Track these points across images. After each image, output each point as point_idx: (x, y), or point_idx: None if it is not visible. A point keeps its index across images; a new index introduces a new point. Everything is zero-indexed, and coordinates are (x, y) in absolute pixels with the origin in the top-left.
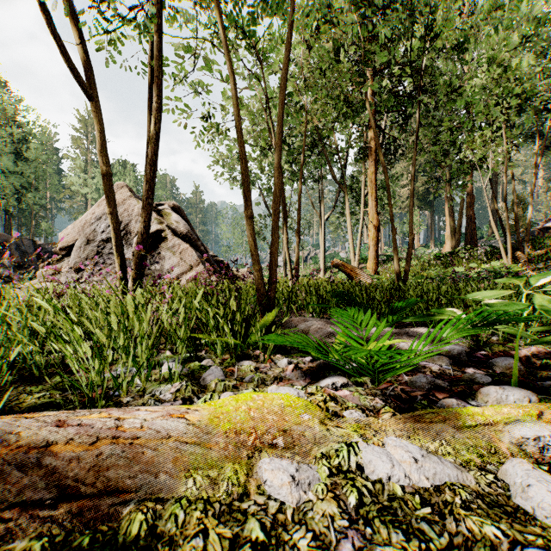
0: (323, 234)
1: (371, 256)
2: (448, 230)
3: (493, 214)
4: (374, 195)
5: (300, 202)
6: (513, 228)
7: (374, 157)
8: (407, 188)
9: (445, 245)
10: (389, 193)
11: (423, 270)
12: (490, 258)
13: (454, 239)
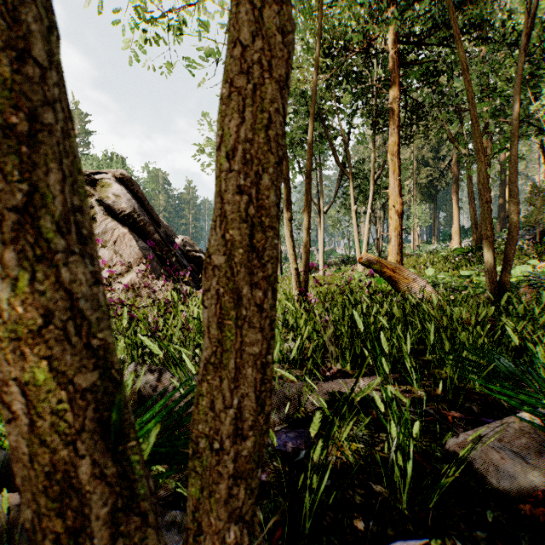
0: (322, 228)
1: (393, 250)
2: (456, 224)
3: (502, 208)
4: (396, 172)
5: (310, 155)
6: (531, 222)
7: (396, 123)
8: (409, 181)
9: (452, 241)
10: (478, 129)
11: (454, 269)
12: (541, 254)
13: (475, 233)
